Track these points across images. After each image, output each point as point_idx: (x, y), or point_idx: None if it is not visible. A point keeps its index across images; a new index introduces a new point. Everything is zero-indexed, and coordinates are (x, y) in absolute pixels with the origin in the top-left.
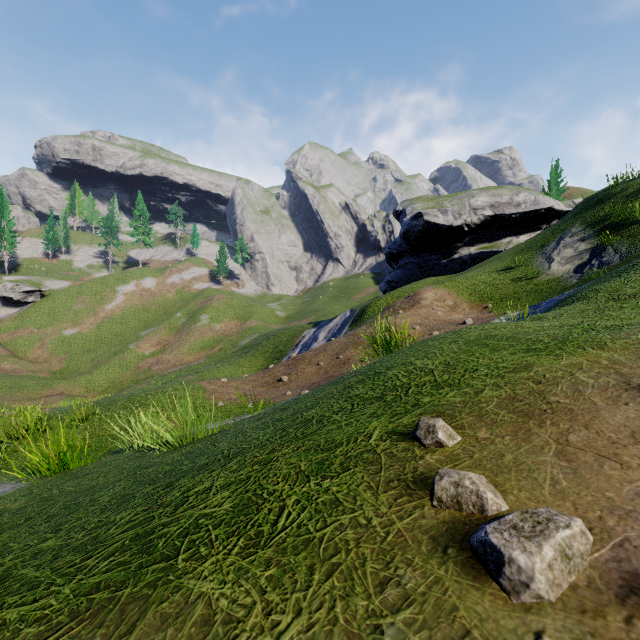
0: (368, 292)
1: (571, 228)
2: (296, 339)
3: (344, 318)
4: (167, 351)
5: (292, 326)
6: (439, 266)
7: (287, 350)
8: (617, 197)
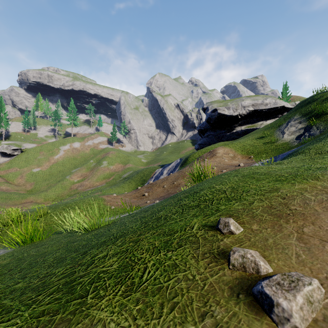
0: (189, 149)
1: (294, 116)
2: (152, 174)
3: (176, 163)
4: (86, 180)
5: (150, 167)
6: (225, 136)
7: (147, 179)
8: (318, 100)
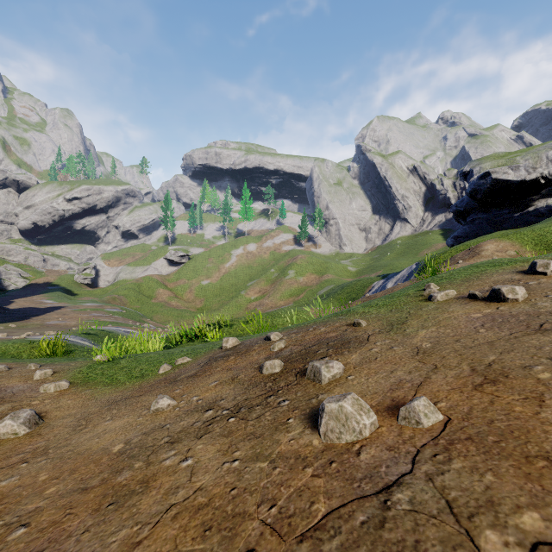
0: (436, 248)
1: None
2: (366, 289)
3: (410, 270)
4: (266, 297)
5: (362, 278)
6: (511, 219)
7: (358, 298)
8: None
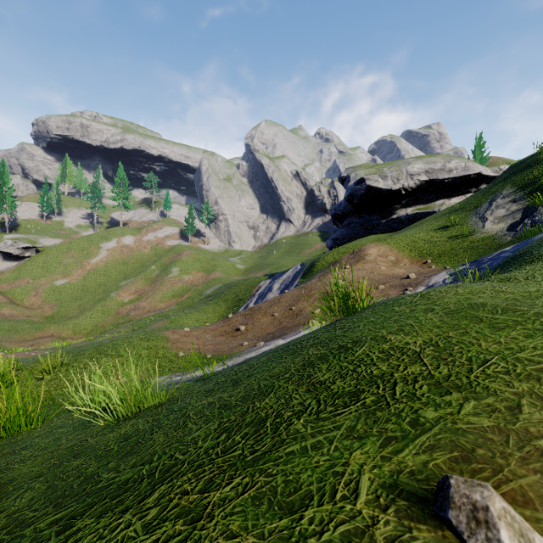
0: (316, 248)
1: (502, 190)
2: (253, 289)
3: (295, 271)
4: (143, 299)
5: (250, 277)
6: (379, 225)
7: (246, 298)
8: None
